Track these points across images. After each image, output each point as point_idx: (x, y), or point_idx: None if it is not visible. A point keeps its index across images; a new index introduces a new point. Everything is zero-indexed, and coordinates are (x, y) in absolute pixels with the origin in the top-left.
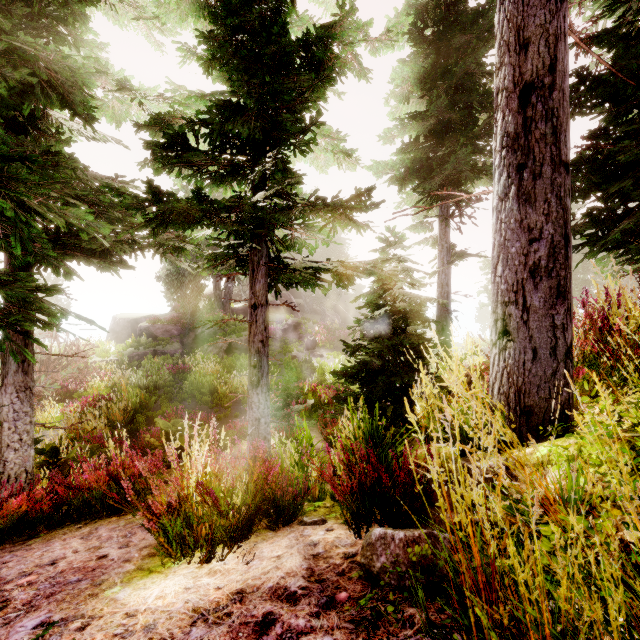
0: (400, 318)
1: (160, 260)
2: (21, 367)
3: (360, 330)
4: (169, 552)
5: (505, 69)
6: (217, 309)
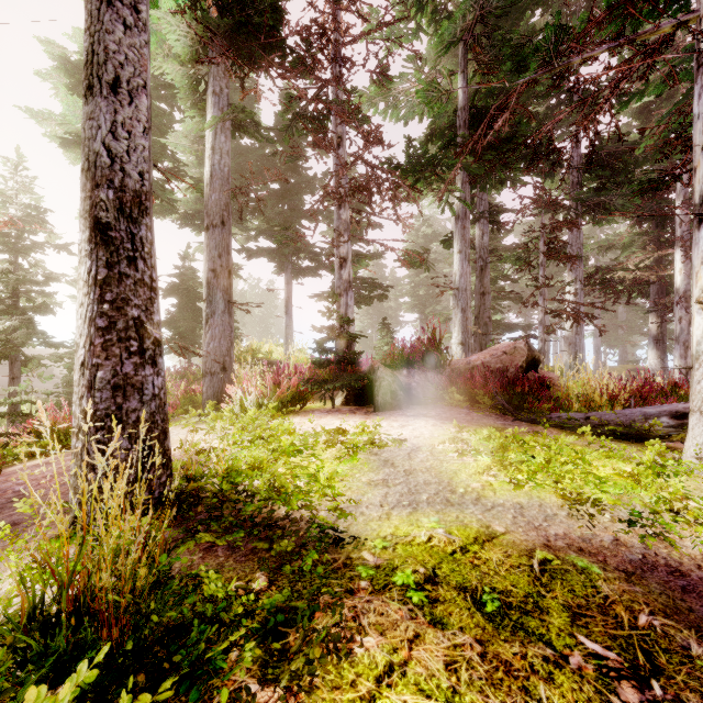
0: None
1: None
2: None
3: (62, 383)
4: (5, 460)
5: None
6: None
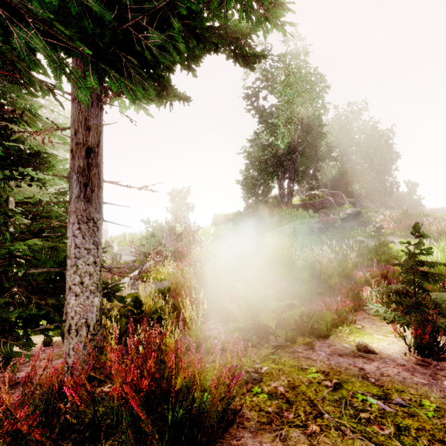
0: None
1: (239, 15)
2: (83, 192)
3: None
4: None
5: None
6: (281, 204)
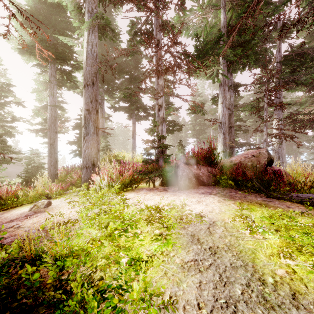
0: (36, 168)
1: None
2: None
3: (23, 171)
4: None
5: (49, 140)
6: None
